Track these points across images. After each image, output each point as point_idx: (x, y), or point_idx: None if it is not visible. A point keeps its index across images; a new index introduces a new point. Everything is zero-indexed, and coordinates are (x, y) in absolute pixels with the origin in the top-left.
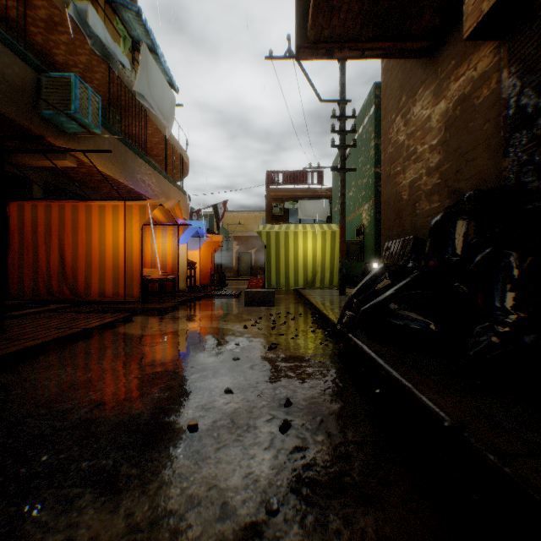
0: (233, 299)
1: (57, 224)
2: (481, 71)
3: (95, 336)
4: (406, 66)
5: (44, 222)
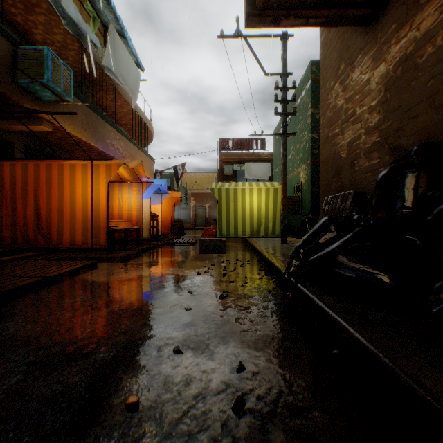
0: (189, 247)
1: (33, 181)
2: (425, 30)
3: (58, 283)
4: (344, 37)
5: (21, 179)
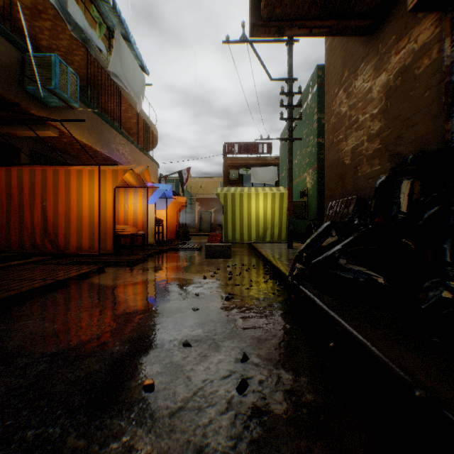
0: (195, 252)
1: (40, 186)
2: (422, 43)
3: (69, 286)
4: (348, 45)
5: (28, 185)
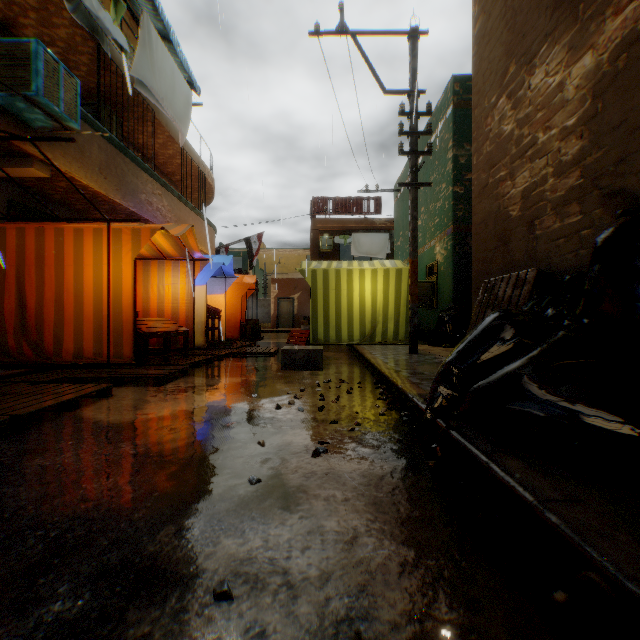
0: (267, 359)
1: (15, 255)
2: None
3: (37, 425)
4: (515, 20)
5: None
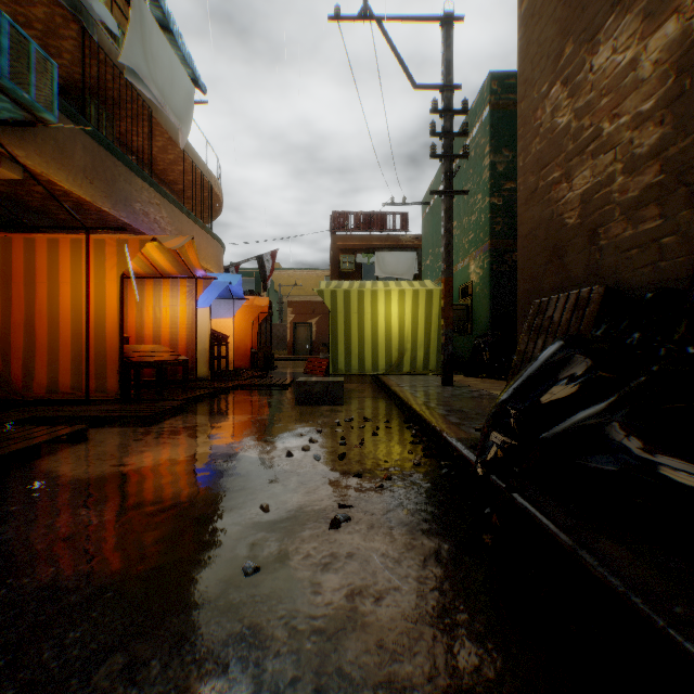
0: (280, 392)
1: None
2: None
3: None
4: None
5: None
